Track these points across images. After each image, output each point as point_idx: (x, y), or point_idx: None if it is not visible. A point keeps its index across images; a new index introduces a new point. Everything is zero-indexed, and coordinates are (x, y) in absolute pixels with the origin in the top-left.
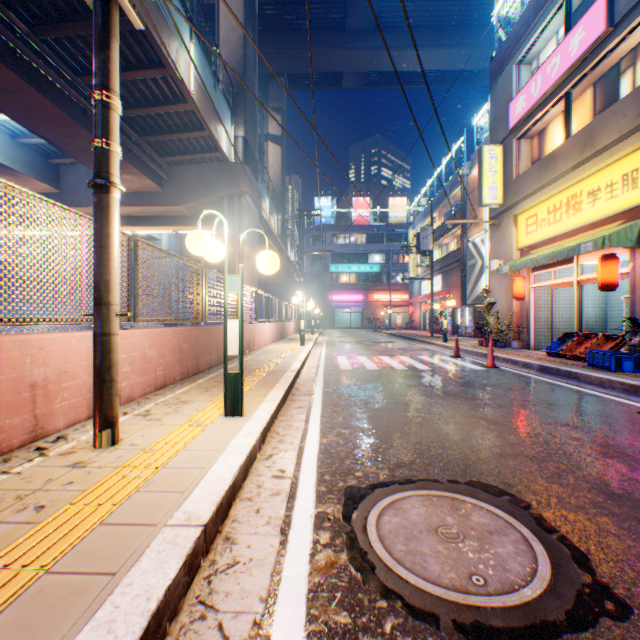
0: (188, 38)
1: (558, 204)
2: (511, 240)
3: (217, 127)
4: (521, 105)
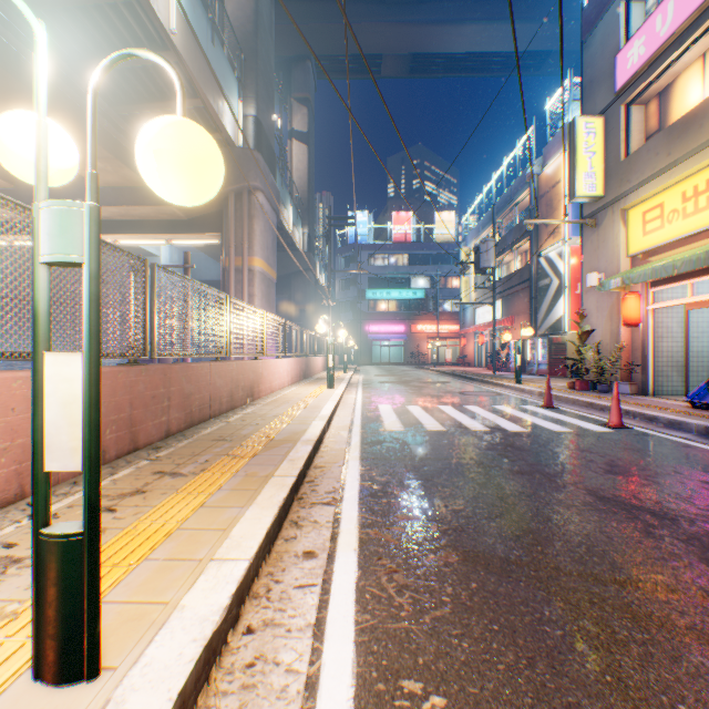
0: None
1: (703, 185)
2: (618, 244)
3: (216, 95)
4: (637, 52)
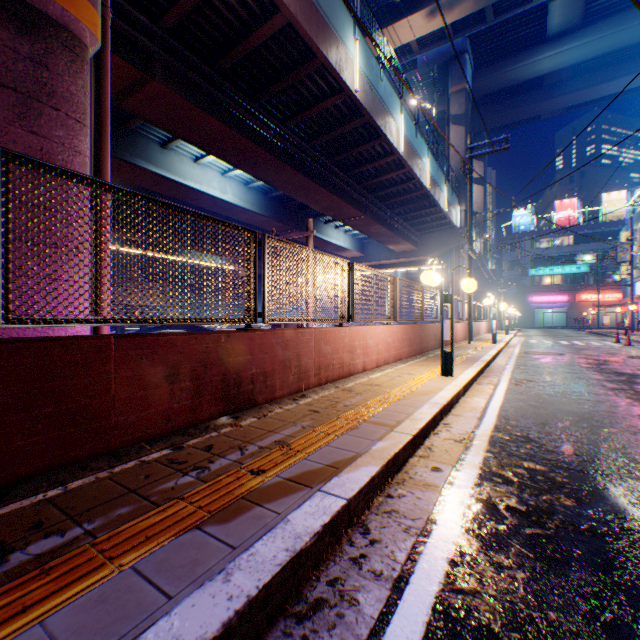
0: (444, 185)
1: None
2: None
3: (451, 214)
4: None
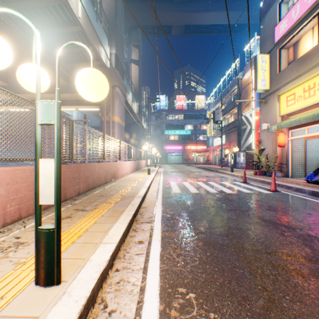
0: None
1: (312, 85)
2: (276, 111)
3: (98, 45)
4: (284, 26)
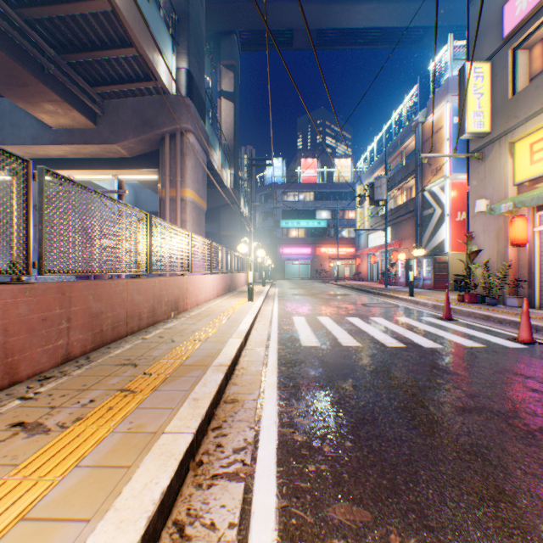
0: None
1: None
2: (505, 173)
3: (151, 46)
4: None
